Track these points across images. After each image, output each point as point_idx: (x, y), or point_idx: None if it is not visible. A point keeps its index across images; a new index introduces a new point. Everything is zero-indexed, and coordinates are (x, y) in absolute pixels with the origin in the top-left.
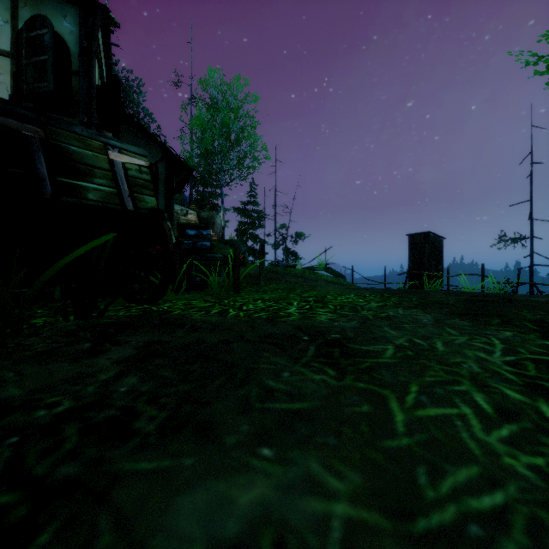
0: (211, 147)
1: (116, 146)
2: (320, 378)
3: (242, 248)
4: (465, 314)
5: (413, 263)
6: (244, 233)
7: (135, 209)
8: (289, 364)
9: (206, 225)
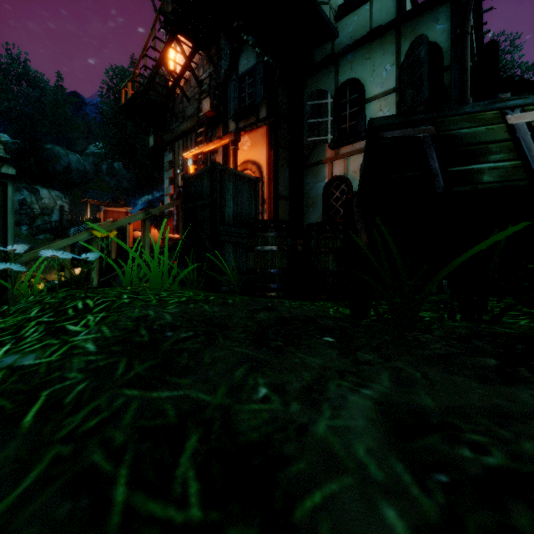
0: None
1: (516, 105)
2: None
3: None
4: None
5: None
6: None
7: None
8: None
9: None
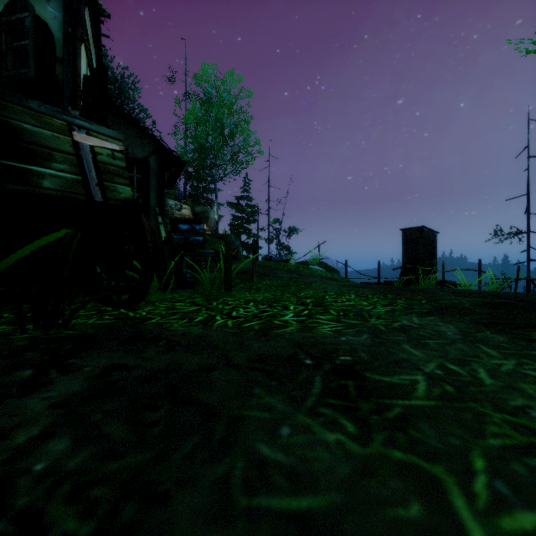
0: (205, 142)
1: (83, 126)
2: (335, 440)
3: (235, 242)
4: (493, 324)
5: (406, 258)
6: (238, 228)
7: (104, 200)
8: (289, 409)
9: (200, 219)
